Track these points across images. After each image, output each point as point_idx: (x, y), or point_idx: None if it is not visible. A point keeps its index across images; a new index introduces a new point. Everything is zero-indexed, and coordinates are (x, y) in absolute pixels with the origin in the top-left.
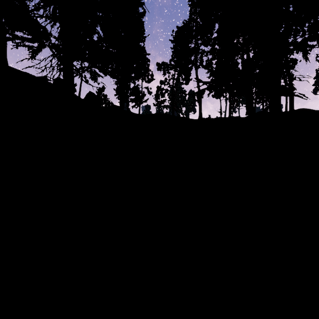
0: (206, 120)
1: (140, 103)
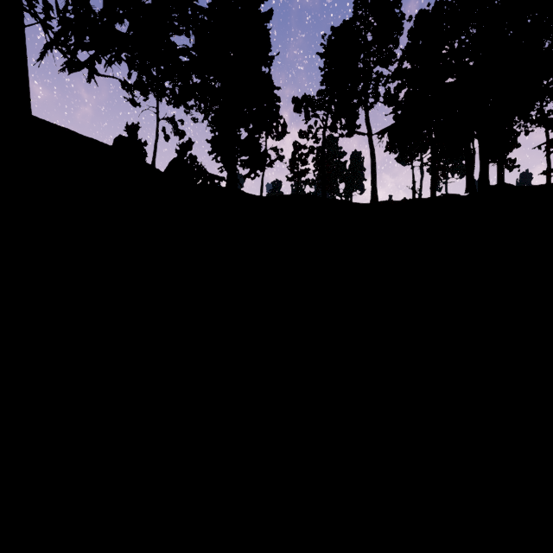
0: (386, 204)
1: (261, 168)
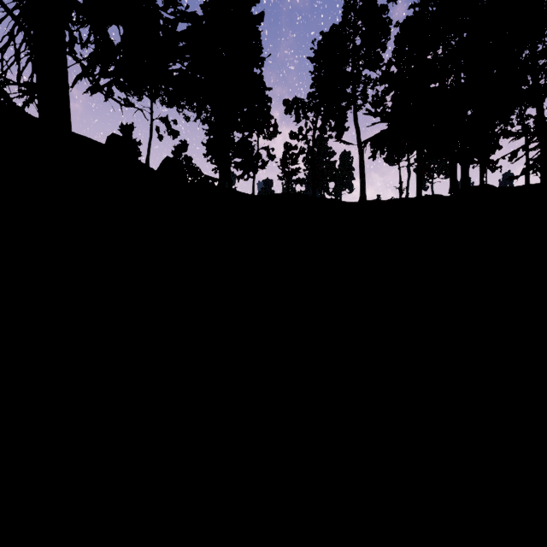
0: (374, 203)
1: (253, 170)
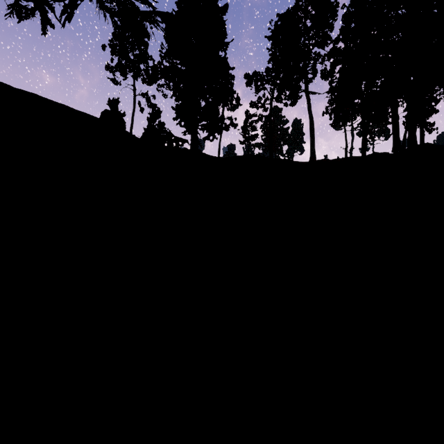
0: (323, 162)
1: (218, 131)
